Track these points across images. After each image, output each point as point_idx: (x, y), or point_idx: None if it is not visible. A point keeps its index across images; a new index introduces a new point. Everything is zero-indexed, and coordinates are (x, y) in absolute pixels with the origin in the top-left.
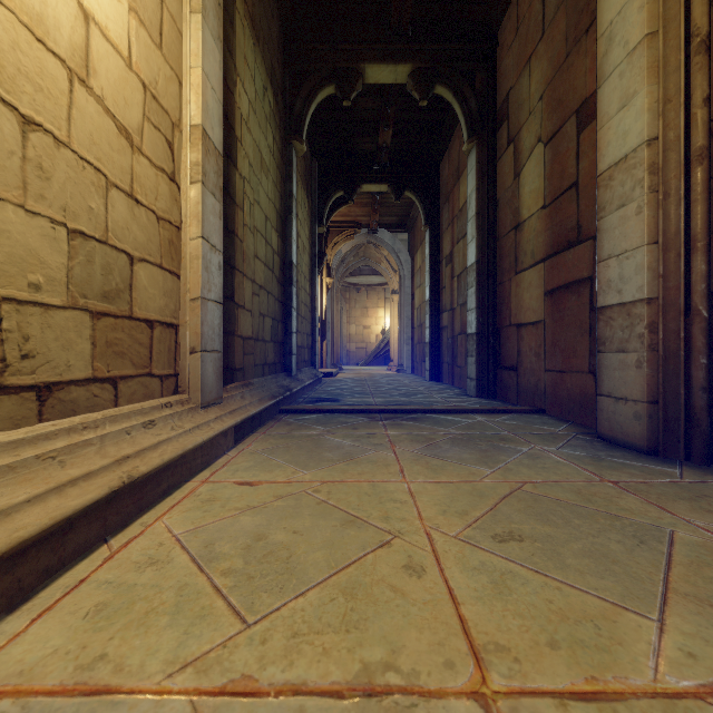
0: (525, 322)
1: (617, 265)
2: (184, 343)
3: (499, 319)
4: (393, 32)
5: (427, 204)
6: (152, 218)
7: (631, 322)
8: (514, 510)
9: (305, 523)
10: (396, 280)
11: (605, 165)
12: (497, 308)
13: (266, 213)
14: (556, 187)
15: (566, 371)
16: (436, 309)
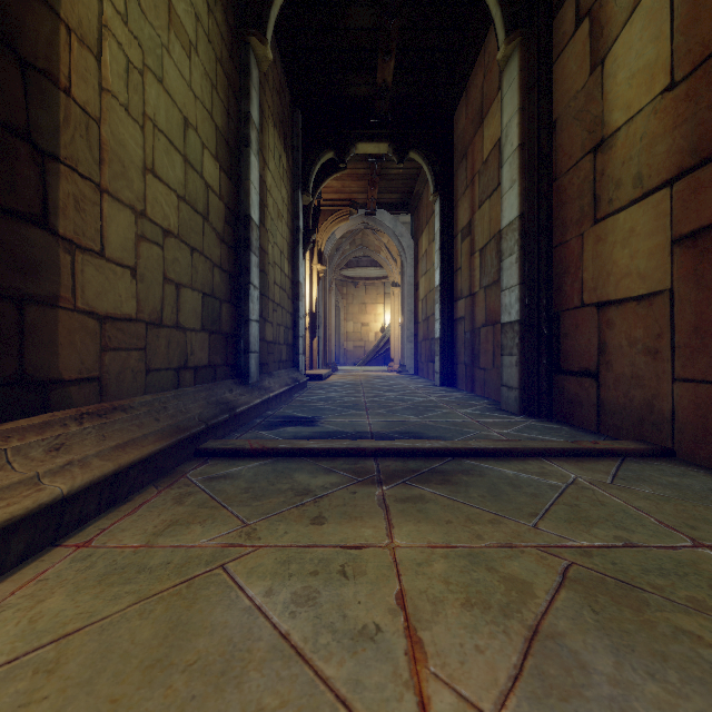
0: (618, 298)
1: None
2: None
3: (558, 298)
4: None
5: (437, 167)
6: None
7: None
8: None
9: None
10: (396, 270)
11: None
12: (553, 282)
13: (187, 113)
14: (709, 35)
15: None
16: (448, 296)
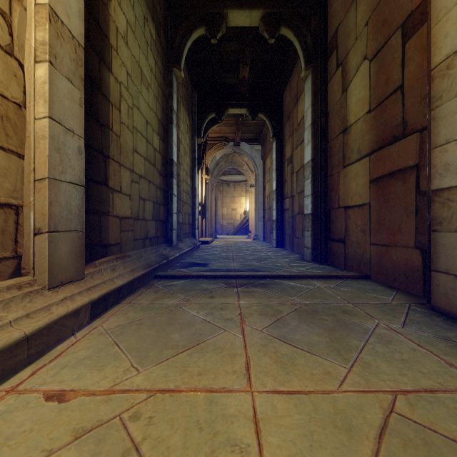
0: (352, 205)
1: None
2: (28, 224)
3: (329, 202)
4: None
5: (274, 122)
6: None
7: None
8: None
9: None
10: (253, 177)
11: (442, 56)
12: (327, 194)
13: (147, 118)
14: (381, 93)
15: (391, 245)
16: (280, 196)
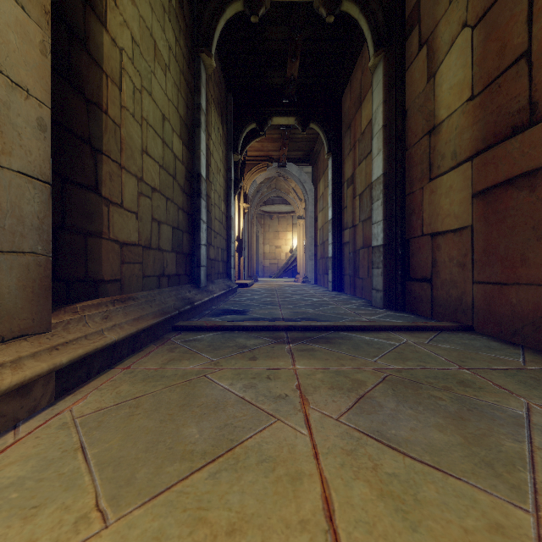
0: (443, 230)
1: None
2: None
3: (408, 230)
4: None
5: (330, 134)
6: None
7: None
8: None
9: None
10: (301, 207)
11: None
12: (405, 219)
13: (164, 111)
14: (491, 69)
15: (509, 283)
16: (338, 227)
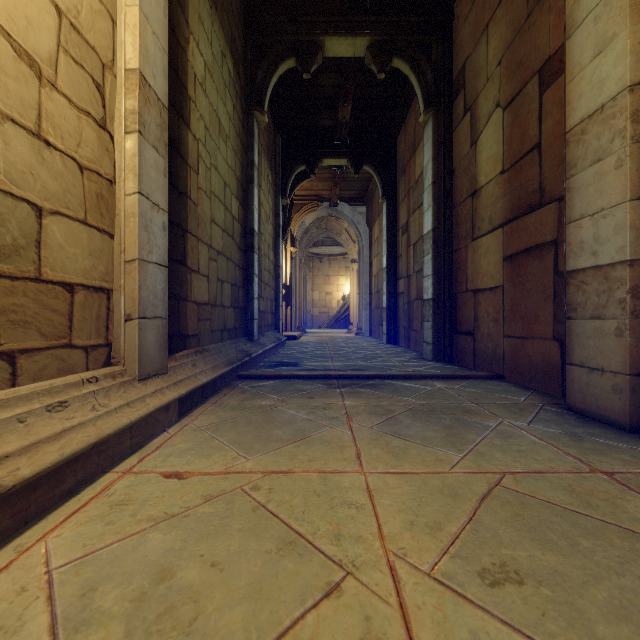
0: (482, 288)
1: (592, 225)
2: (118, 309)
3: (455, 285)
4: (352, 5)
5: (384, 177)
6: (71, 166)
7: (609, 286)
8: (499, 522)
9: (231, 545)
10: (355, 250)
11: (576, 119)
12: (453, 274)
13: (225, 179)
14: (516, 151)
15: (527, 337)
16: (392, 276)
